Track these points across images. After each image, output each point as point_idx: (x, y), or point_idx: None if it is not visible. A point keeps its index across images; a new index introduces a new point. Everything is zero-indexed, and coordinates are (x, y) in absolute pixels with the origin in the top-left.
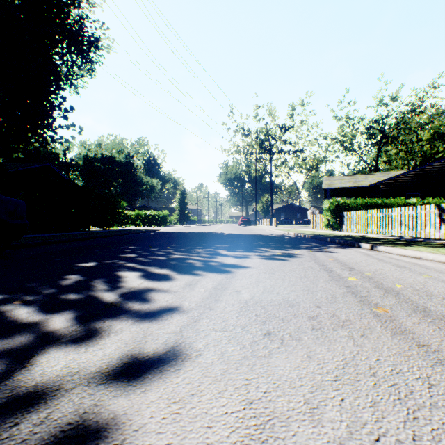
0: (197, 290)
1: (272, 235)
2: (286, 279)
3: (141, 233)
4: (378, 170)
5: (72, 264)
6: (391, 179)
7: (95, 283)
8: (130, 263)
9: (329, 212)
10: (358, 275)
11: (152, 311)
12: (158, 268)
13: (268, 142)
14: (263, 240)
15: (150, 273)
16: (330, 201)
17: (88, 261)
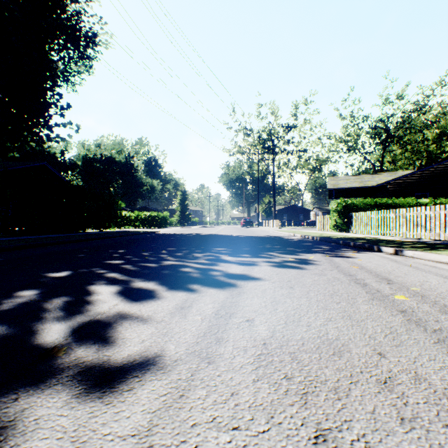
0: (190, 318)
1: (278, 237)
2: (313, 298)
3: (138, 235)
4: (383, 170)
5: (40, 274)
6: (398, 179)
7: (51, 305)
8: (112, 272)
9: (336, 213)
10: (404, 291)
11: (112, 368)
12: (145, 280)
13: (271, 141)
14: (269, 243)
15: (132, 288)
16: (337, 201)
17: (62, 270)
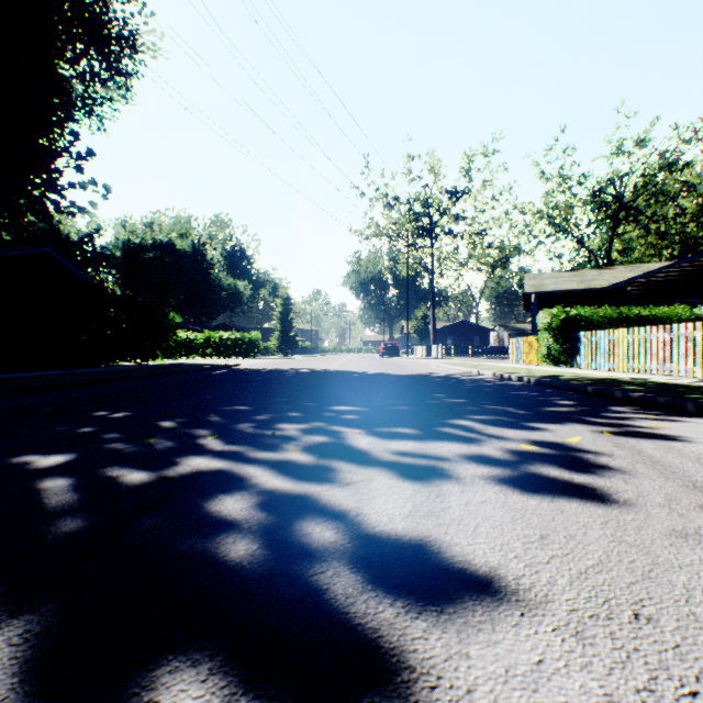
0: None
1: (451, 376)
2: None
3: (198, 371)
4: (611, 264)
5: None
6: (647, 276)
7: None
8: None
9: (547, 332)
10: None
11: None
12: None
13: (428, 217)
14: (443, 391)
15: None
16: (552, 312)
17: None
